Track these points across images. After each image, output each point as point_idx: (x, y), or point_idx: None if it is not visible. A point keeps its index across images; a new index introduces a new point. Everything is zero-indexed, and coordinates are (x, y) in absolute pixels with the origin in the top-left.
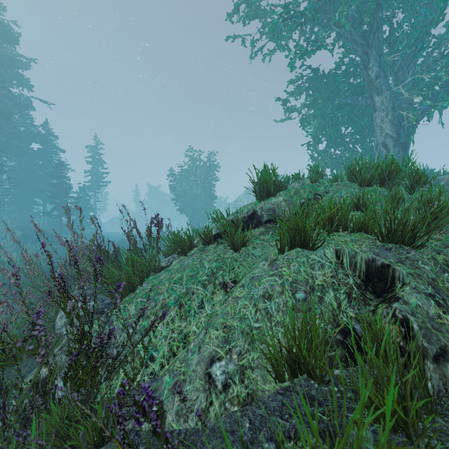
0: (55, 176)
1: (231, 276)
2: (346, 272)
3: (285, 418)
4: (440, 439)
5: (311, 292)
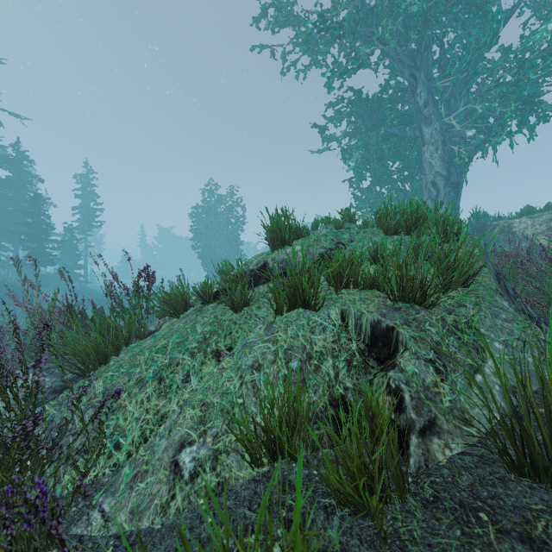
0: (29, 213)
1: (226, 342)
2: (350, 336)
3: (254, 509)
4: (406, 520)
5: (307, 361)
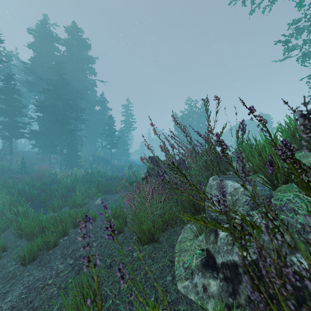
0: (108, 124)
1: None
2: None
3: None
4: None
5: None
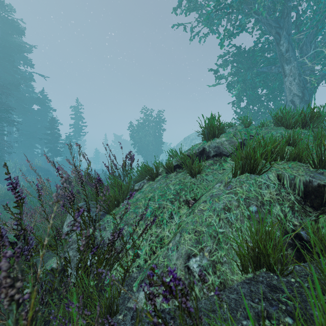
0: (49, 128)
1: (191, 195)
2: (288, 191)
3: (256, 302)
4: None
5: (261, 206)
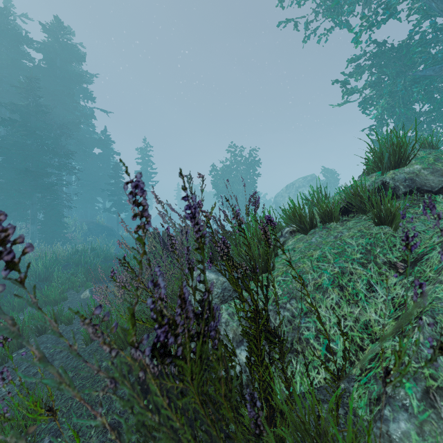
0: (113, 176)
1: (395, 254)
2: None
3: None
4: None
5: None
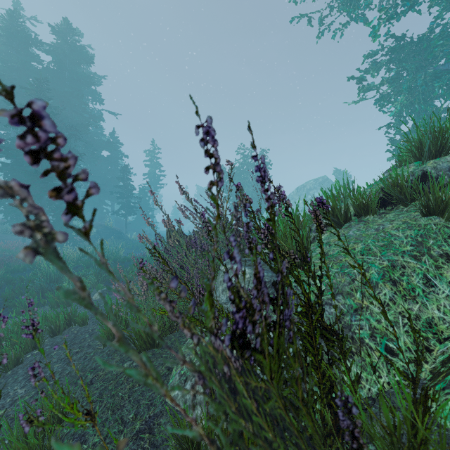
0: (121, 178)
1: None
2: None
3: None
4: None
5: None
